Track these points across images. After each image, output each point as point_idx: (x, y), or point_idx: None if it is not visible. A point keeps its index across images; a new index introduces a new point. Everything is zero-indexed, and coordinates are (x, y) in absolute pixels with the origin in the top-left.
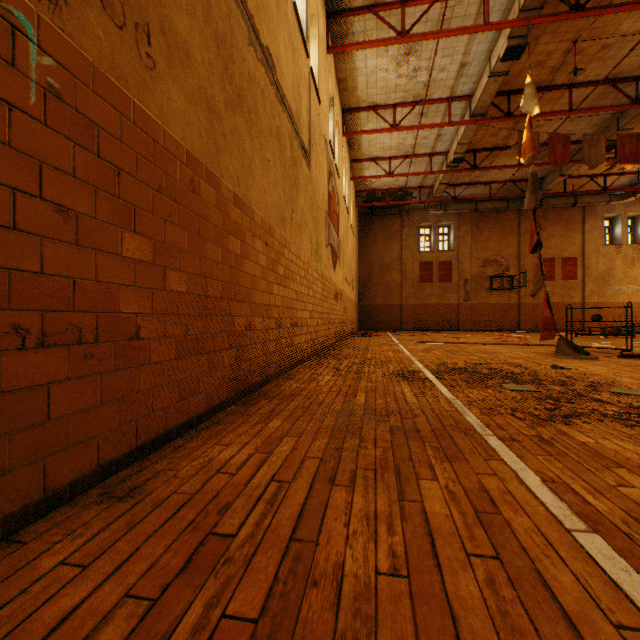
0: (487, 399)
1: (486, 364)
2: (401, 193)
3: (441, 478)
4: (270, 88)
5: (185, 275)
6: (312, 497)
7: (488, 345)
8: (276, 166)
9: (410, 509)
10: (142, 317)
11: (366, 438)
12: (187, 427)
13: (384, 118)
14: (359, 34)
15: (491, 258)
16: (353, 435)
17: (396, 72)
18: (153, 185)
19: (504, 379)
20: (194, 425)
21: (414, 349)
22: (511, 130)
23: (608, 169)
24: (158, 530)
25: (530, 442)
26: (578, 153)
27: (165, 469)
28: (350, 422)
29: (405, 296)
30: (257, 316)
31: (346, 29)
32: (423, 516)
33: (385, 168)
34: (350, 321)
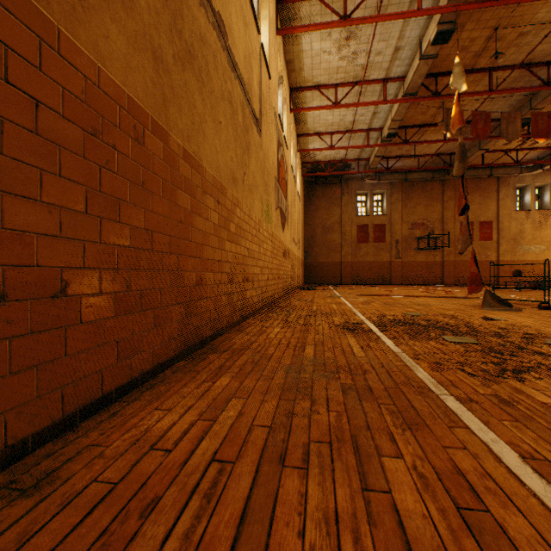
0: (432, 352)
1: (422, 316)
2: (341, 164)
3: (406, 454)
4: (222, 53)
5: (126, 227)
6: (258, 486)
7: (419, 298)
8: (228, 129)
9: (377, 505)
10: (70, 271)
11: (318, 399)
12: (129, 388)
13: (327, 96)
14: (305, 19)
15: (419, 222)
16: (304, 396)
17: (338, 55)
18: (85, 126)
19: (443, 331)
20: (137, 385)
21: (355, 301)
22: (438, 109)
23: (520, 145)
24: (56, 548)
25: (490, 403)
26: (495, 130)
27: (92, 444)
28: (300, 380)
29: (344, 254)
30: (208, 271)
31: (294, 14)
32: (395, 517)
33: (327, 142)
34: (297, 276)
